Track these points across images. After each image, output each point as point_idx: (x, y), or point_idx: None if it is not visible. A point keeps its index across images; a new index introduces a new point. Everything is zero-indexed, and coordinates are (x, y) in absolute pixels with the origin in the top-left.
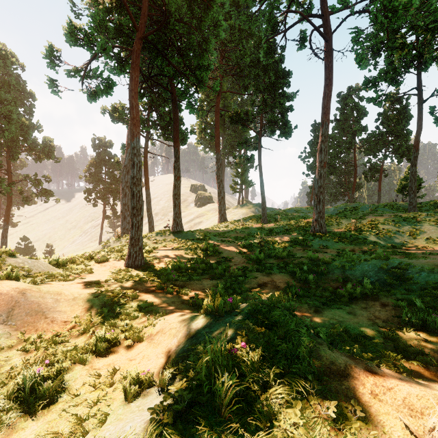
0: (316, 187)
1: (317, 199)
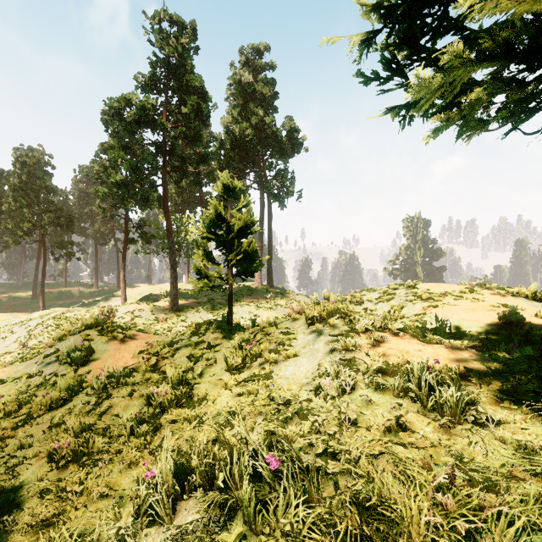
0: (35, 283)
1: (35, 287)
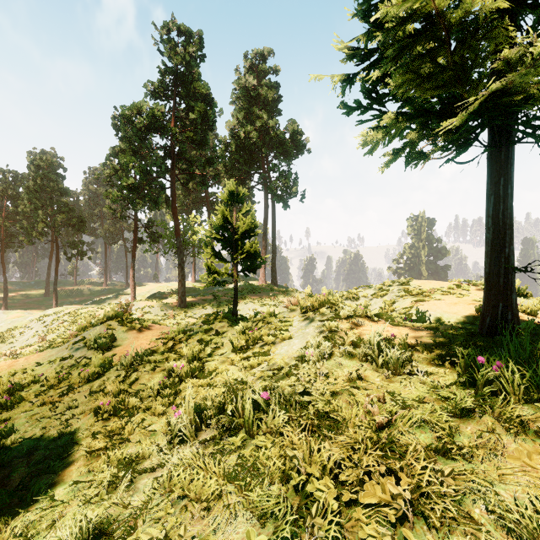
0: (47, 281)
1: (47, 285)
